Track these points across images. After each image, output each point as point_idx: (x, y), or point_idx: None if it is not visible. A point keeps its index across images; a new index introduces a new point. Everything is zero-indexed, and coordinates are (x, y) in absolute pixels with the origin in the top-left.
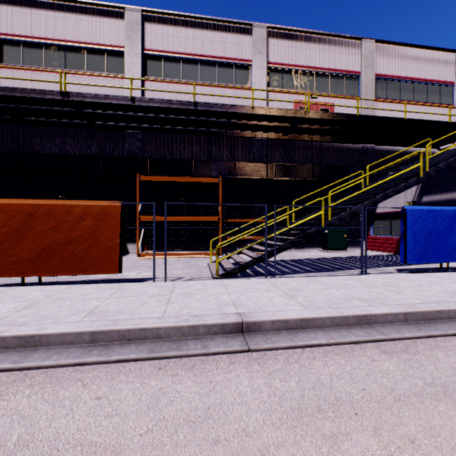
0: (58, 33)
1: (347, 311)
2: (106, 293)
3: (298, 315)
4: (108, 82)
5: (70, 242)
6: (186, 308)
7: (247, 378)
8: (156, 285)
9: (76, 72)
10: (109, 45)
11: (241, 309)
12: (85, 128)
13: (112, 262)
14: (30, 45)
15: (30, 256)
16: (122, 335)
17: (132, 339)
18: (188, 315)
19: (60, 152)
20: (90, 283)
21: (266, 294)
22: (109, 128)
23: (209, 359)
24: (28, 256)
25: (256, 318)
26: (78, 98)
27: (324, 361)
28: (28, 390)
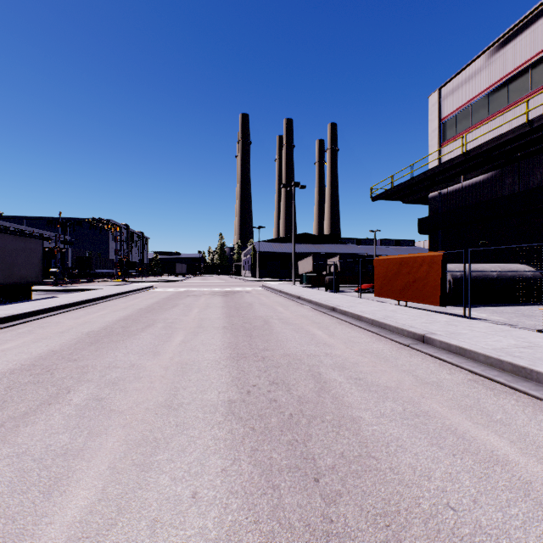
0: (481, 87)
1: (512, 358)
2: (415, 314)
3: (460, 344)
4: (531, 101)
5: (415, 281)
6: (421, 326)
7: (383, 347)
8: (454, 318)
9: (497, 112)
10: (532, 57)
11: (445, 334)
12: (505, 166)
13: (436, 297)
14: (461, 113)
15: (399, 288)
16: (379, 324)
17: (382, 327)
18: (409, 326)
19: (483, 198)
20: (435, 312)
21: (506, 340)
22: (530, 155)
23: (389, 341)
24: (399, 288)
25: (431, 336)
26: (475, 152)
27: (424, 361)
28: (344, 326)
